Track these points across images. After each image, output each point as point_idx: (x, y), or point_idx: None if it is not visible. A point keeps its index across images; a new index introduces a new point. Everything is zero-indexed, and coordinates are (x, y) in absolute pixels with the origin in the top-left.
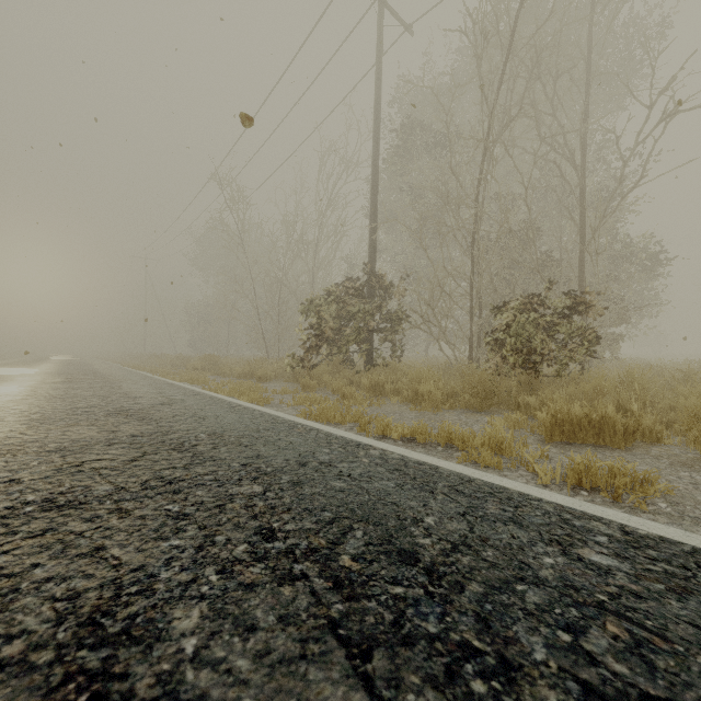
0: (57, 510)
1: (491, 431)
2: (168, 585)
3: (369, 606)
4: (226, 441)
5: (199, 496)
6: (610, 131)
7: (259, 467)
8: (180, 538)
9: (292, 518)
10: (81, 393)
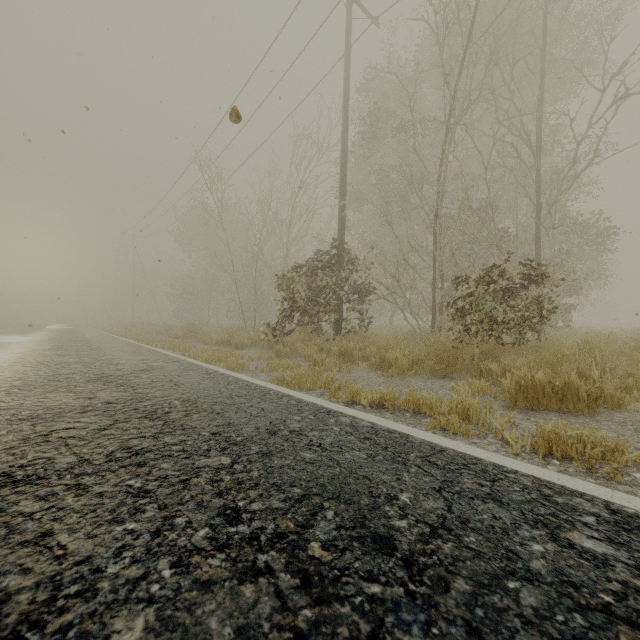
0: (12, 487)
1: (457, 397)
2: (113, 583)
3: (342, 612)
4: (198, 409)
5: (164, 469)
6: (565, 114)
7: (228, 436)
8: (136, 520)
9: (260, 495)
10: (67, 360)
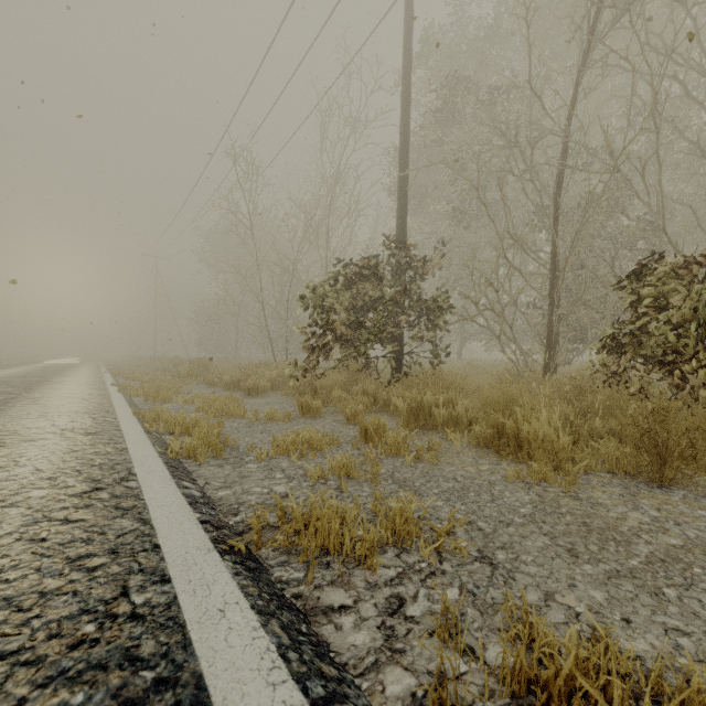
0: None
1: None
2: None
3: None
4: None
5: None
6: None
7: None
8: None
9: None
10: None
